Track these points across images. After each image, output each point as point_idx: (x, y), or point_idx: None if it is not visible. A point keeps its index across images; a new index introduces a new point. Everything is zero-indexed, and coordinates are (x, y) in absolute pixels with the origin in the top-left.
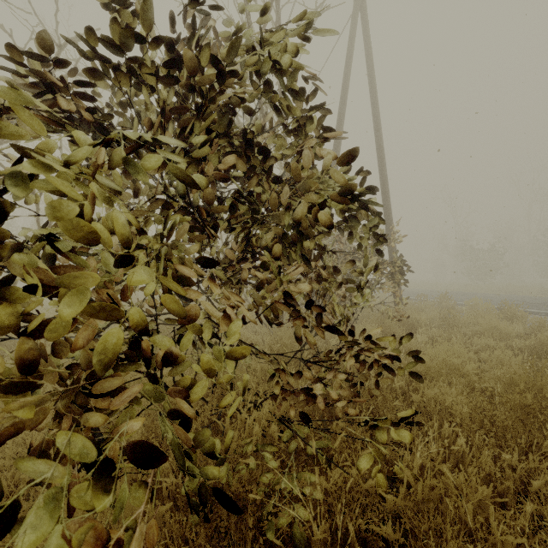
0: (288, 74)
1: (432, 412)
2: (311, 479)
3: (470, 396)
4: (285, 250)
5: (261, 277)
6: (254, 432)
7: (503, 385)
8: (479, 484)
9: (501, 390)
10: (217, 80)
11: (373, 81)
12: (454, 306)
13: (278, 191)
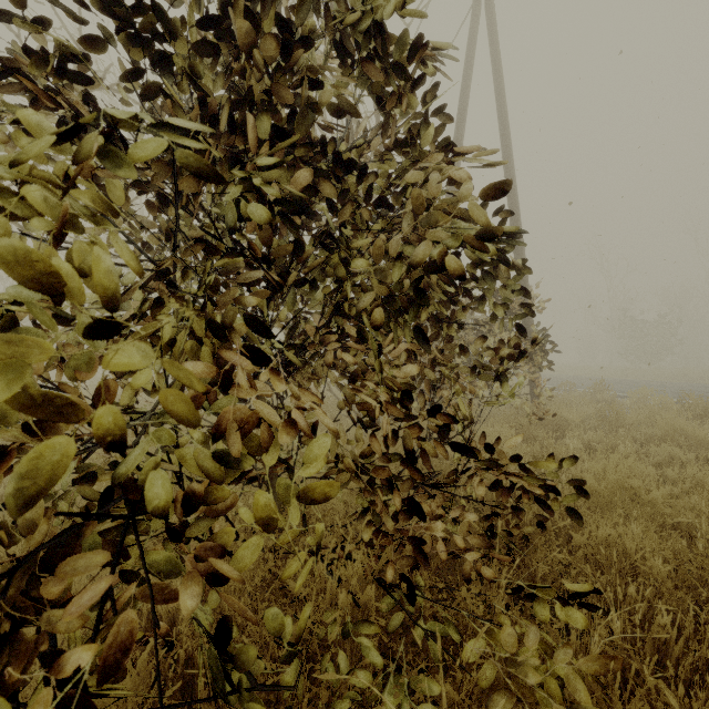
0: (393, 43)
1: (605, 562)
2: (431, 690)
3: (659, 537)
4: (387, 320)
5: (350, 361)
6: (340, 606)
7: (706, 520)
8: (704, 698)
9: (705, 529)
10: (281, 51)
11: (502, 94)
12: (613, 398)
13: (376, 233)
